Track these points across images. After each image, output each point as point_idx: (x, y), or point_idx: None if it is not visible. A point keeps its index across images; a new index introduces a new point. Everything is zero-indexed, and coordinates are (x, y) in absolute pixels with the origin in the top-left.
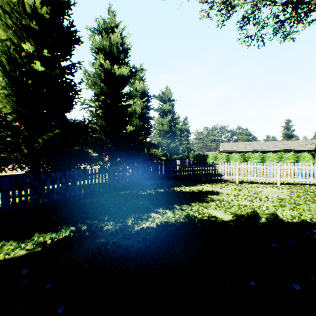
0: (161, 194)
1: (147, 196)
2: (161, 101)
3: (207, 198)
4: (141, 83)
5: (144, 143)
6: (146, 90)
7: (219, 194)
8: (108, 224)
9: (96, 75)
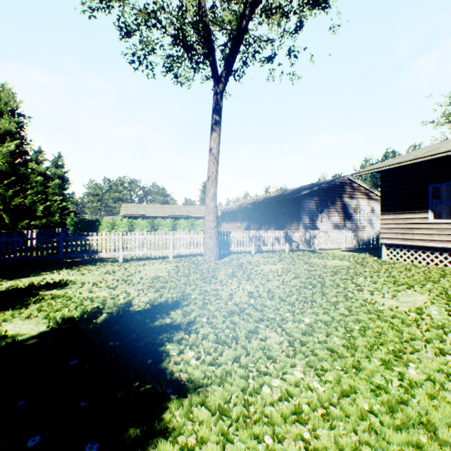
0: None
1: None
2: None
3: (35, 297)
4: None
5: None
6: None
7: (70, 286)
8: None
9: None
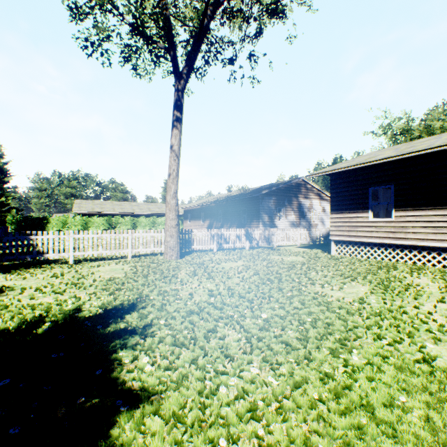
0: None
1: None
2: None
3: None
4: None
5: None
6: None
7: (6, 292)
8: None
9: None
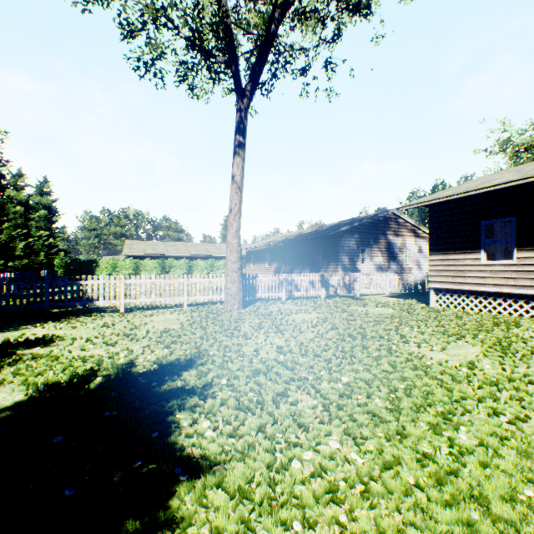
0: None
1: None
2: None
3: (10, 358)
4: None
5: None
6: None
7: (57, 342)
8: None
9: None
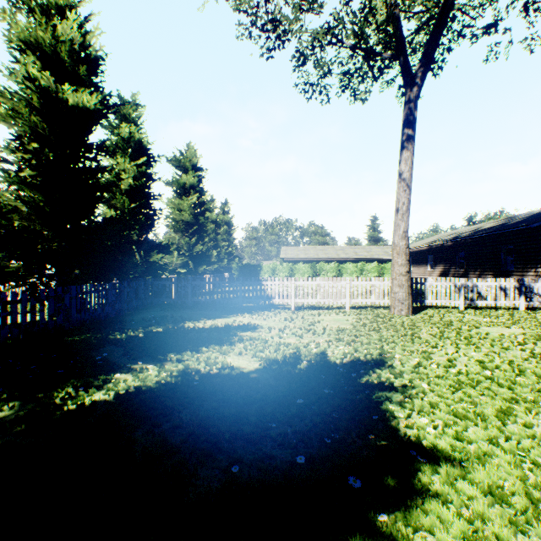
0: (155, 336)
1: (124, 342)
2: (178, 168)
3: (235, 337)
4: (135, 129)
5: (142, 243)
6: (144, 143)
7: (258, 329)
8: (2, 409)
9: (18, 96)
